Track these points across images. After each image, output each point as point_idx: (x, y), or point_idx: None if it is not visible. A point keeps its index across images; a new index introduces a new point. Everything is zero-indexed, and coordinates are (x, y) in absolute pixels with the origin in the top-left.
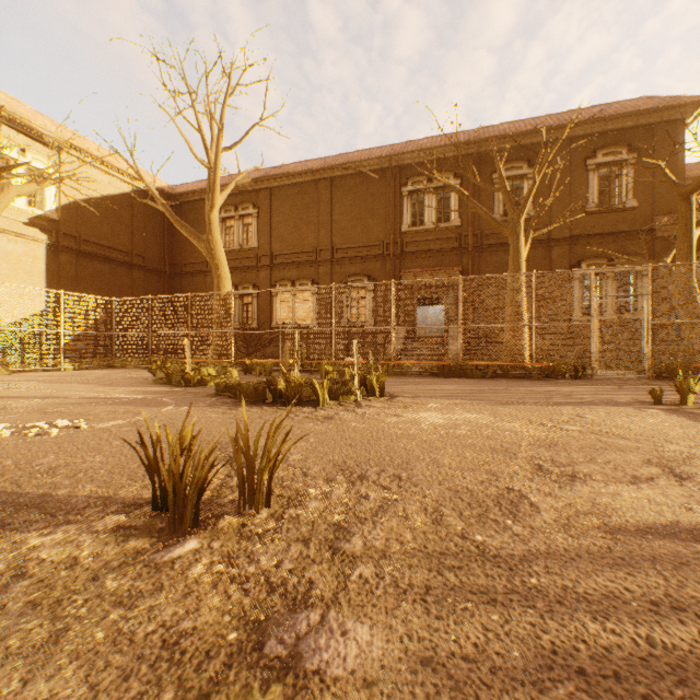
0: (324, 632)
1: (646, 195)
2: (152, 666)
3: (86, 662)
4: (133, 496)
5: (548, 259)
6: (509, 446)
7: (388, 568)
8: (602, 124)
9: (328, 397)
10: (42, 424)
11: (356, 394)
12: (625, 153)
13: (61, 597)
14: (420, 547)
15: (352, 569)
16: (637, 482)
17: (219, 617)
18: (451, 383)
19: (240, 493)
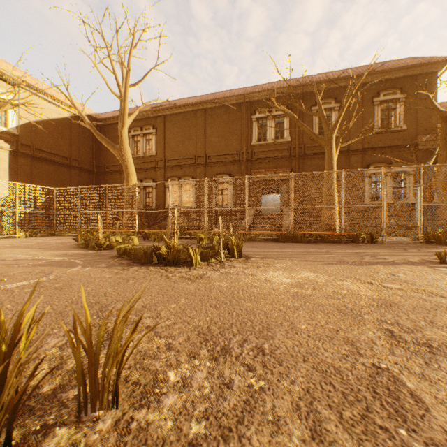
0: None
1: (412, 121)
2: None
3: None
4: None
5: (348, 164)
6: (352, 307)
7: None
8: (383, 74)
9: (200, 259)
10: None
11: (220, 256)
12: (398, 94)
13: None
14: None
15: None
16: None
17: None
18: (287, 246)
19: (79, 396)
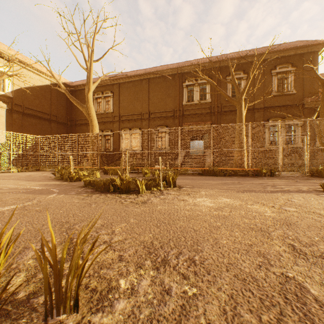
0: None
1: (300, 87)
2: None
3: None
4: None
5: (253, 118)
6: (261, 226)
7: None
8: (279, 53)
9: (145, 188)
10: None
11: (160, 186)
12: (290, 67)
13: None
14: None
15: None
16: None
17: None
18: (209, 179)
19: (46, 303)
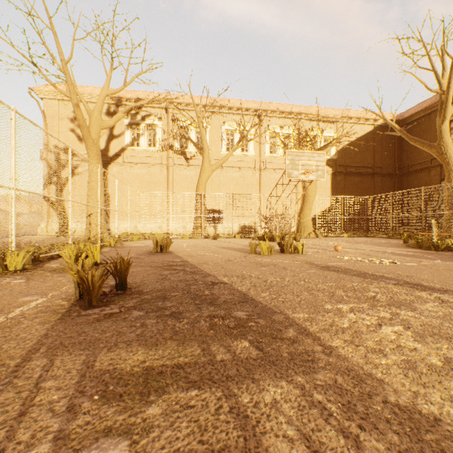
0: None
1: None
2: None
3: None
4: None
5: None
6: None
7: None
8: None
9: None
10: (376, 259)
11: None
12: None
13: None
14: None
15: None
16: None
17: None
18: None
19: None
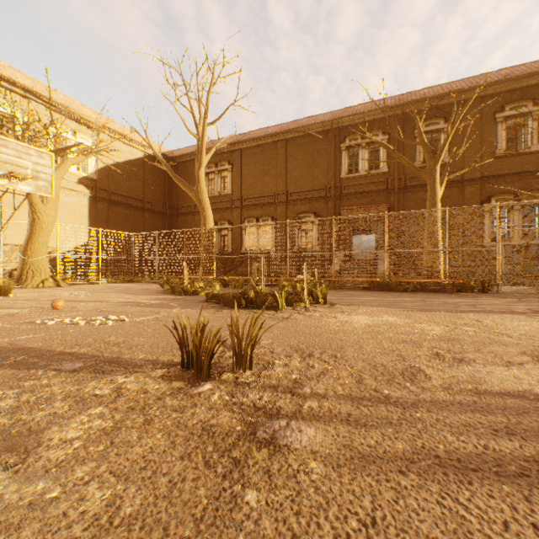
0: (288, 430)
1: None
2: (199, 437)
3: (166, 433)
4: (168, 360)
5: (462, 196)
6: (416, 340)
7: (326, 403)
8: (509, 83)
9: (285, 304)
10: (101, 318)
11: (305, 302)
12: (530, 106)
13: (144, 406)
14: (347, 394)
15: (304, 403)
16: (508, 365)
17: (230, 419)
18: (378, 295)
19: (233, 359)
